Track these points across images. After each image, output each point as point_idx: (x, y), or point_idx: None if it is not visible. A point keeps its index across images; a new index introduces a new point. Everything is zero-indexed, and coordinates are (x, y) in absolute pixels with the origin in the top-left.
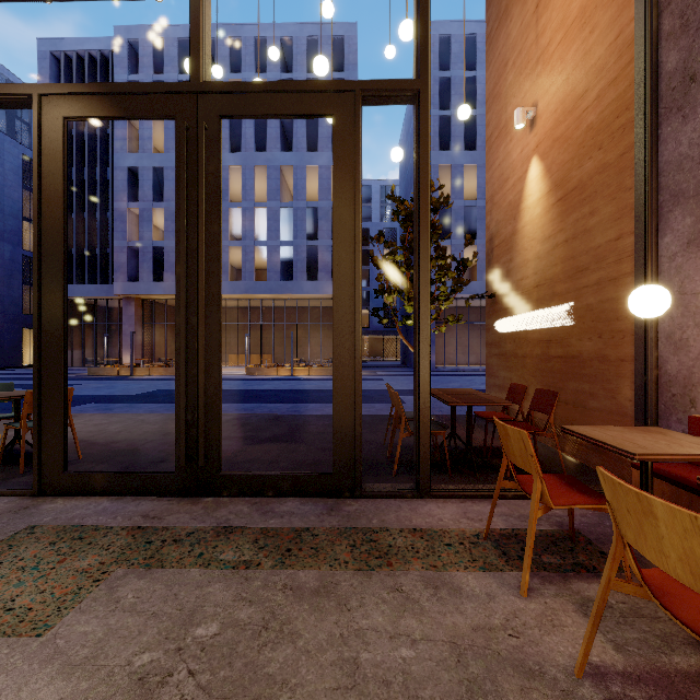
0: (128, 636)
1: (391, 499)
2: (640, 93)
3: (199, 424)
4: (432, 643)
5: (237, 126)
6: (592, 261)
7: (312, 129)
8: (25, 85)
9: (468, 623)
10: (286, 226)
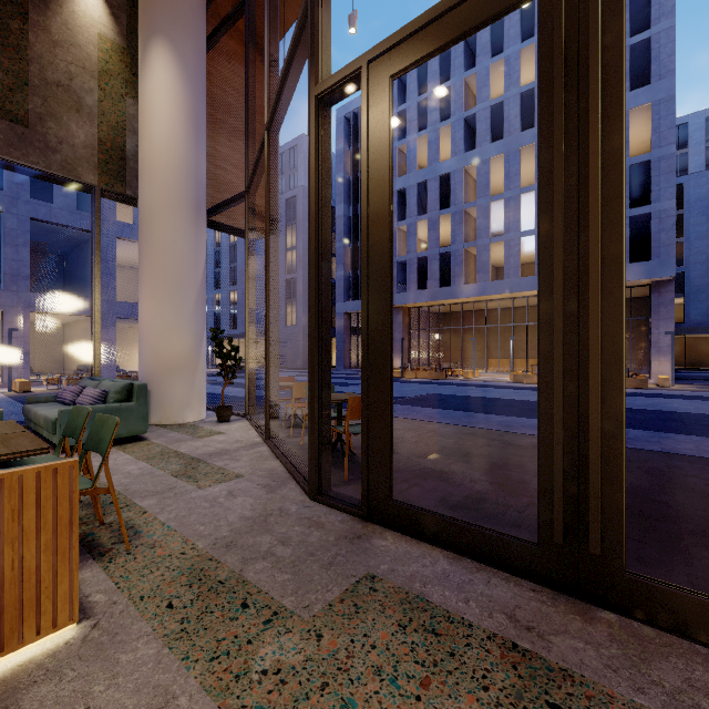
0: None
1: None
2: None
3: (590, 482)
4: None
5: (499, 112)
6: None
7: None
8: (355, 61)
9: None
10: None
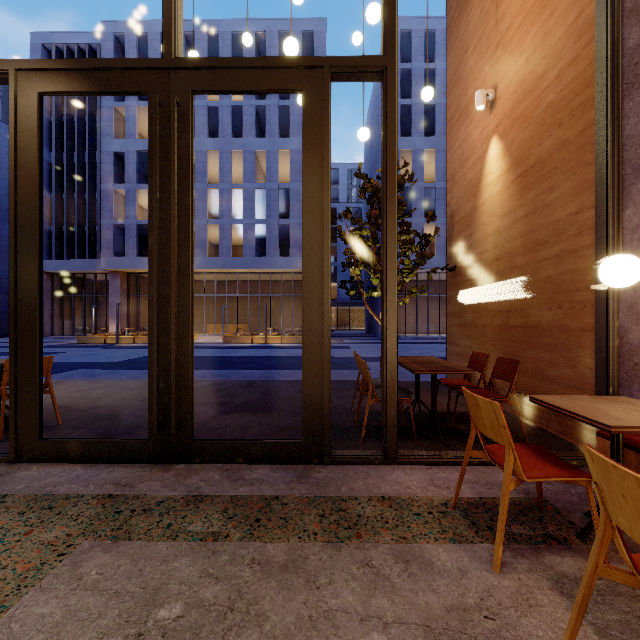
0: (87, 618)
1: (359, 465)
2: (601, 70)
3: (171, 393)
4: (405, 627)
5: (215, 113)
6: (551, 235)
7: (284, 117)
8: (1, 61)
9: (441, 603)
10: (260, 206)
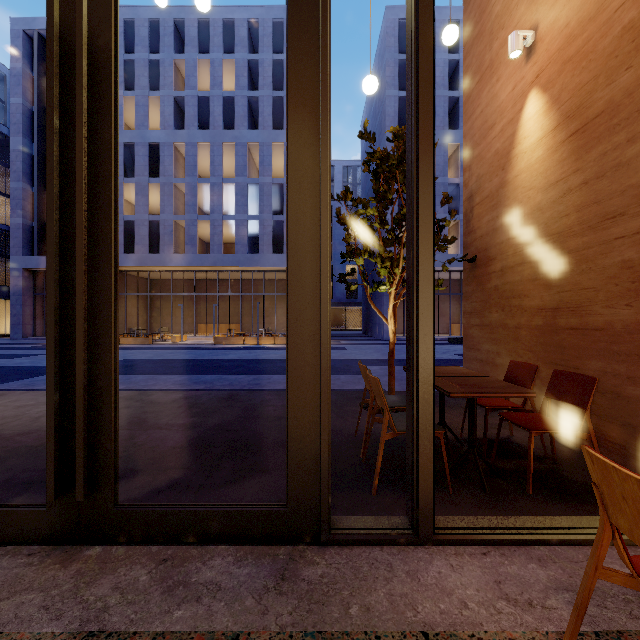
0: None
1: (374, 547)
2: None
3: (77, 436)
4: None
5: (206, 105)
6: (632, 203)
7: (278, 109)
8: None
9: None
10: (253, 202)
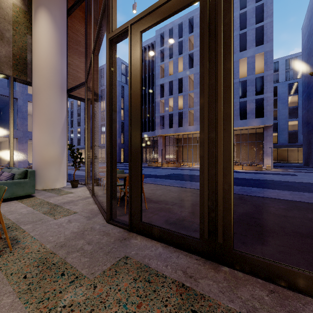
0: None
1: None
2: None
3: (218, 211)
4: None
5: None
6: None
7: (242, 39)
8: (125, 24)
9: None
10: None
